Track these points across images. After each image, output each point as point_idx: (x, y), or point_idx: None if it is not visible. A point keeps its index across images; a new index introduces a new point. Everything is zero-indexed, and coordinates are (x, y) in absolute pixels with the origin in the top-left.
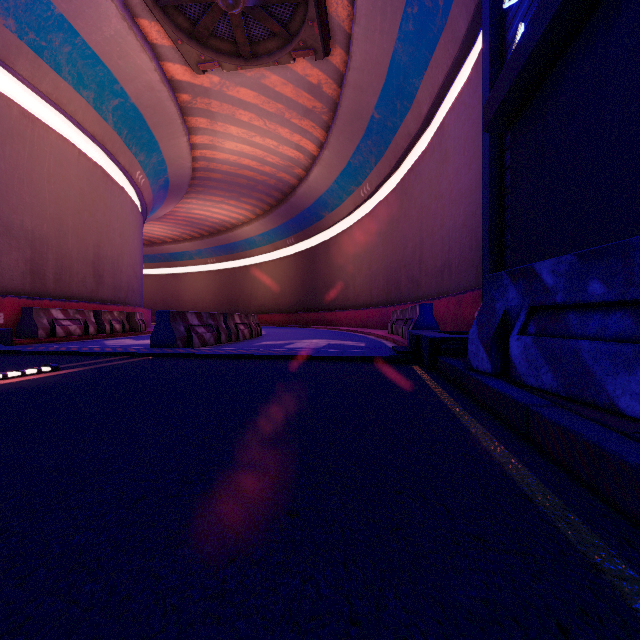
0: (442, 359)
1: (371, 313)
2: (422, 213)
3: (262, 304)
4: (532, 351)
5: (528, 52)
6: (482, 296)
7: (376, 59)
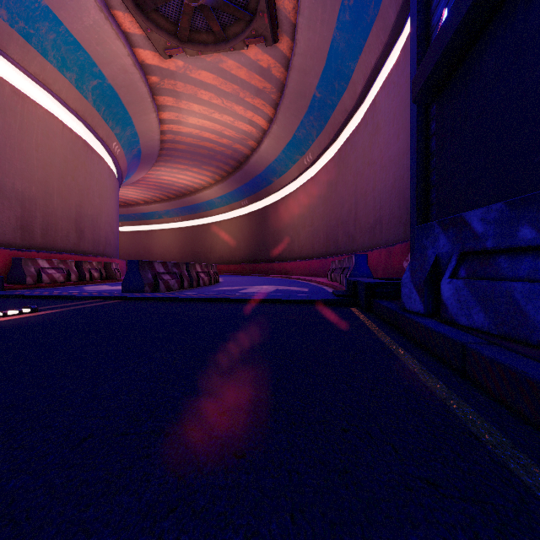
0: (377, 301)
1: (313, 263)
2: (357, 178)
3: (220, 256)
4: (464, 293)
5: (453, 29)
6: (410, 247)
7: (317, 45)
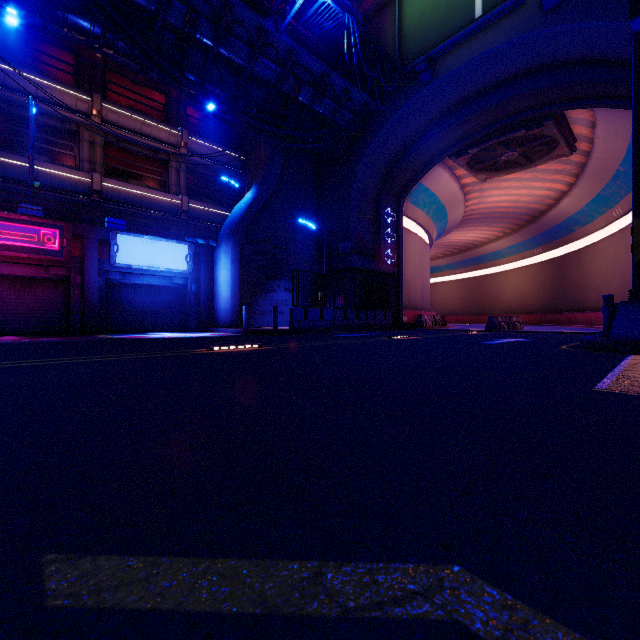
0: None
1: None
2: None
3: (508, 306)
4: None
5: None
6: None
7: (615, 147)
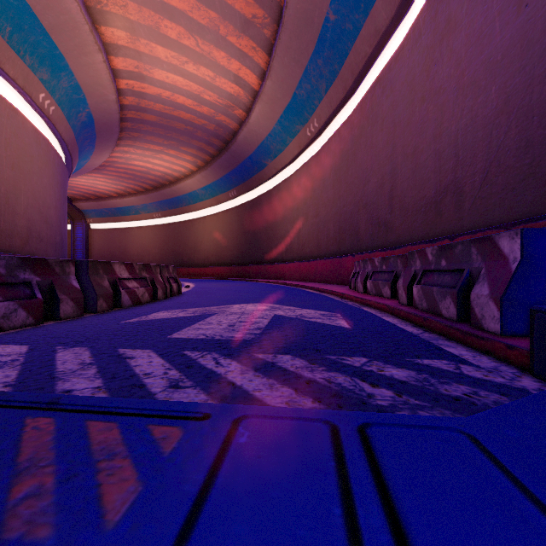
0: None
1: (320, 265)
2: (395, 132)
3: (205, 257)
4: None
5: None
6: None
7: None
